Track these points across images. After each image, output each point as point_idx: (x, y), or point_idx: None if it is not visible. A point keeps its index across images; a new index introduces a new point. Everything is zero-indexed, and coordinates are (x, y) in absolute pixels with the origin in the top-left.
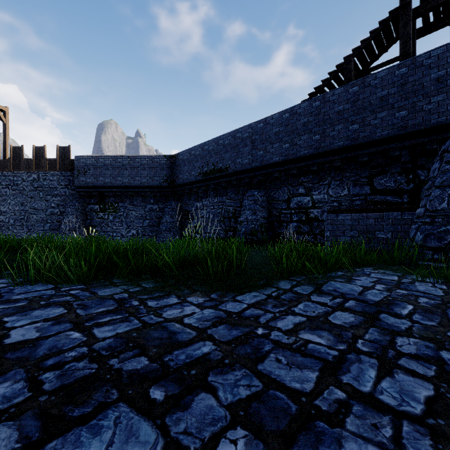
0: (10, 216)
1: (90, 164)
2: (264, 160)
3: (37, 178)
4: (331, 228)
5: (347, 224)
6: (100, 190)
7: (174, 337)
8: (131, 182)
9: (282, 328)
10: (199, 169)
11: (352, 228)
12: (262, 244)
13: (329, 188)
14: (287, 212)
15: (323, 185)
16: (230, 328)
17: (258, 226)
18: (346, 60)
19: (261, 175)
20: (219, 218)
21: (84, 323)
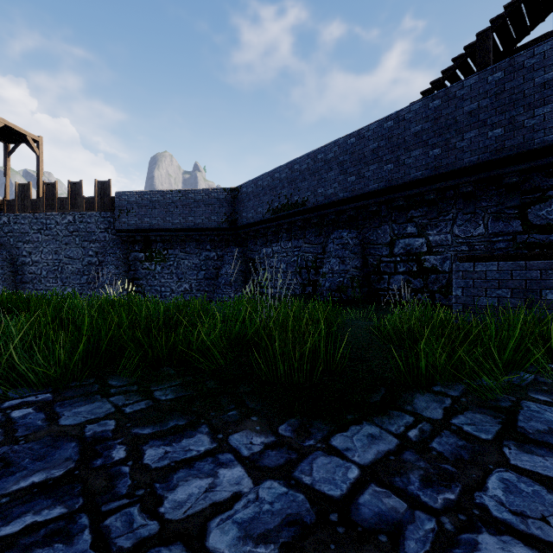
0: (43, 266)
1: (133, 201)
2: (357, 189)
3: (73, 221)
4: (464, 283)
5: (492, 278)
6: (146, 234)
7: None
8: (182, 223)
9: None
10: (267, 204)
11: (500, 284)
12: (354, 305)
13: (454, 224)
14: (390, 260)
15: (444, 221)
16: None
17: (348, 279)
18: (480, 36)
19: (352, 209)
20: (293, 268)
21: None
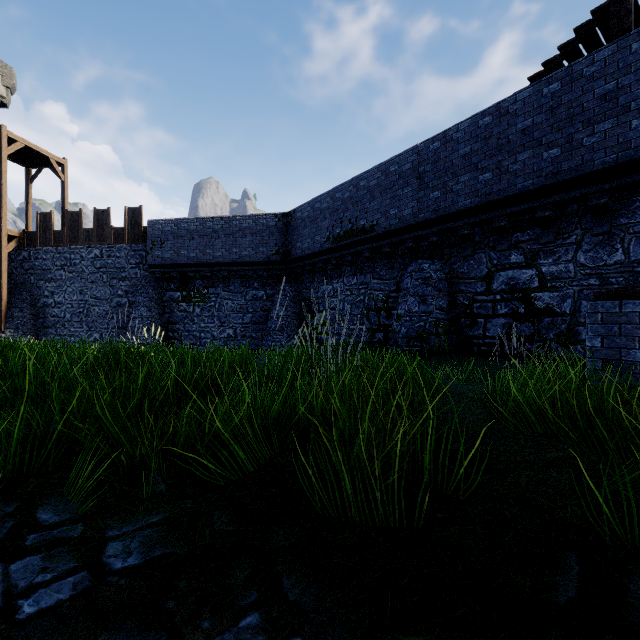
0: (67, 308)
1: (168, 231)
2: (442, 207)
3: (100, 255)
4: (604, 330)
5: None
6: (183, 270)
7: None
8: (225, 256)
9: None
10: (327, 231)
11: None
12: (440, 357)
13: (578, 250)
14: (487, 299)
15: (563, 246)
16: None
17: (431, 323)
18: None
19: (435, 234)
20: (359, 310)
21: None
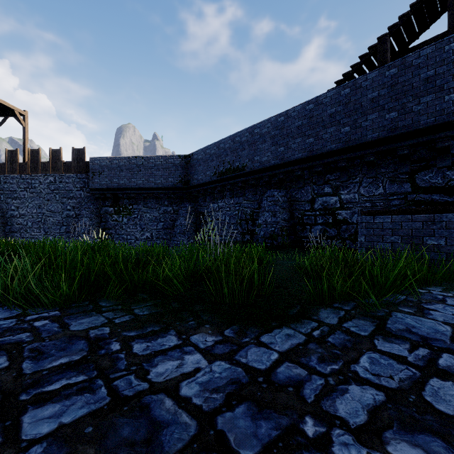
0: (28, 218)
1: (104, 165)
2: (285, 157)
3: (54, 181)
4: (366, 232)
5: (387, 228)
6: (115, 192)
7: (156, 437)
8: (145, 183)
9: (348, 419)
10: (214, 168)
11: (393, 232)
12: (283, 249)
13: (360, 186)
14: (311, 214)
15: (353, 184)
16: (256, 413)
17: (278, 229)
18: (380, 40)
19: (281, 173)
20: (235, 220)
21: (19, 395)
